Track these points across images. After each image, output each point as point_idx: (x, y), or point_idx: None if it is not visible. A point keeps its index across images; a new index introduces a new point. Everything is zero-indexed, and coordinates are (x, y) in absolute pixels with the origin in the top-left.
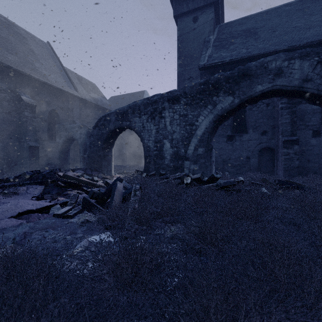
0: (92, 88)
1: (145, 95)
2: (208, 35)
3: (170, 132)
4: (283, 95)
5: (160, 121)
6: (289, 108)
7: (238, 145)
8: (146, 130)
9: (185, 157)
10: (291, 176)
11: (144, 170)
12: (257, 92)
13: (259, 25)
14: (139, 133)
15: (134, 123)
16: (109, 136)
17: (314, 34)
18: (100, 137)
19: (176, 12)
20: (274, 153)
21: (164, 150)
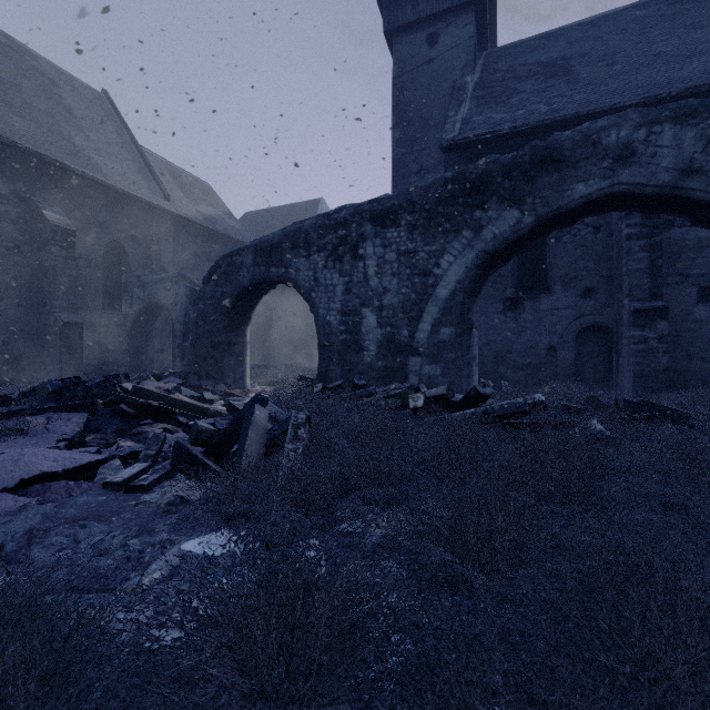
0: (204, 194)
1: (321, 209)
2: (461, 75)
3: (376, 291)
4: (634, 206)
5: (354, 266)
6: (646, 236)
7: (530, 321)
8: (322, 287)
9: (411, 347)
10: (650, 390)
11: (318, 378)
12: (575, 200)
13: (577, 51)
14: (307, 294)
15: (295, 271)
16: (240, 300)
17: (702, 71)
18: (220, 303)
19: (391, 24)
20: (612, 339)
21: (363, 332)
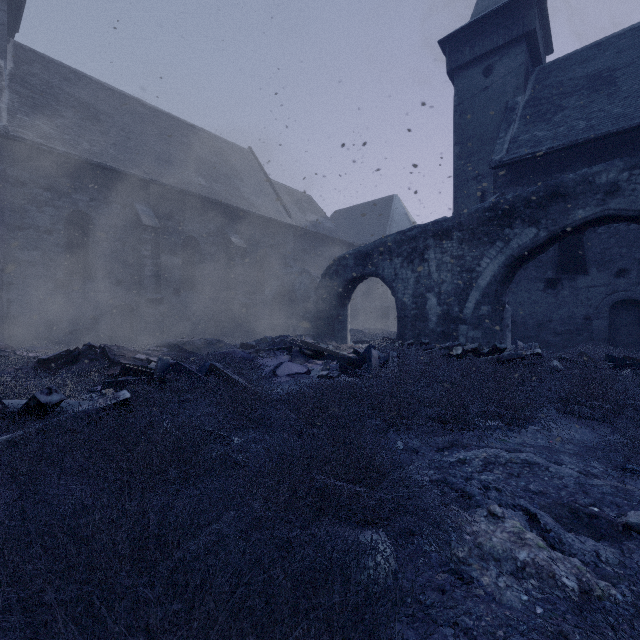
0: (308, 205)
1: (395, 203)
2: (512, 96)
3: (436, 282)
4: (626, 221)
5: (421, 266)
6: None
7: (568, 296)
8: (400, 279)
9: (460, 319)
10: None
11: (397, 338)
12: (576, 221)
13: (624, 61)
14: (390, 284)
15: (381, 269)
16: (345, 288)
17: None
18: (332, 290)
19: (452, 65)
20: None
21: (427, 309)
